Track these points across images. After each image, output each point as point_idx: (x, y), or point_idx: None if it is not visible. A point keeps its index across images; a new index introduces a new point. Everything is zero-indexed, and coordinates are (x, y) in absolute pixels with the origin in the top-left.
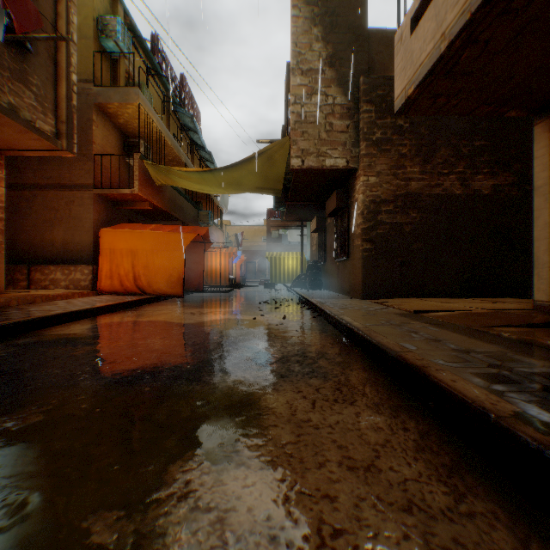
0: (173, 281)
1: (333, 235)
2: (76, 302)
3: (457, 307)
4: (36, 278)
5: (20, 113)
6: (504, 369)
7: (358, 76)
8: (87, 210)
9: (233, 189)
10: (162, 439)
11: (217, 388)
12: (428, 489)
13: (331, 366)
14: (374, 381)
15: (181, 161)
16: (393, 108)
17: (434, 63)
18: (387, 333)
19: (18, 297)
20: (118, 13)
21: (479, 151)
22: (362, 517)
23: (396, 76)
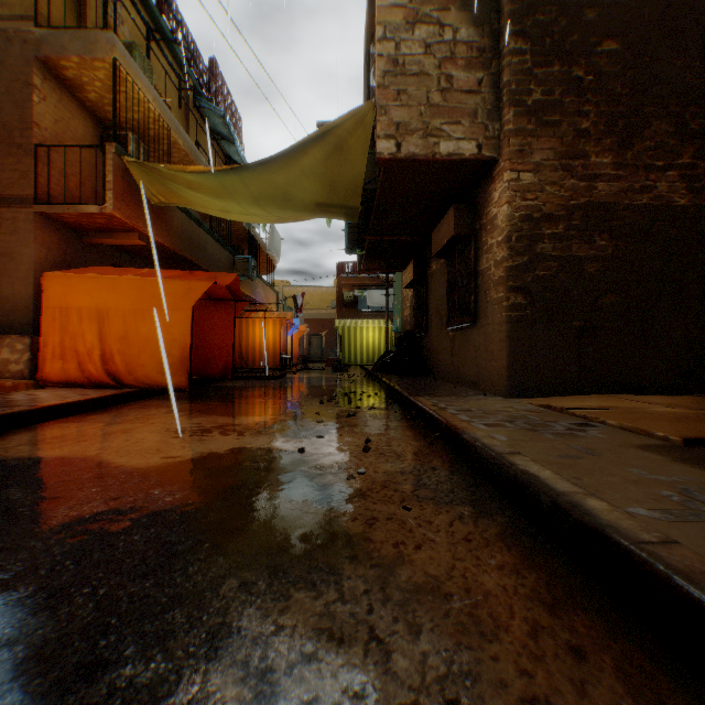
0: (171, 363)
1: (441, 289)
2: None
3: None
4: None
5: None
6: None
7: None
8: (24, 240)
9: (277, 208)
10: None
11: None
12: None
13: None
14: None
15: None
16: (563, 47)
17: None
18: None
19: None
20: None
21: None
22: None
23: None
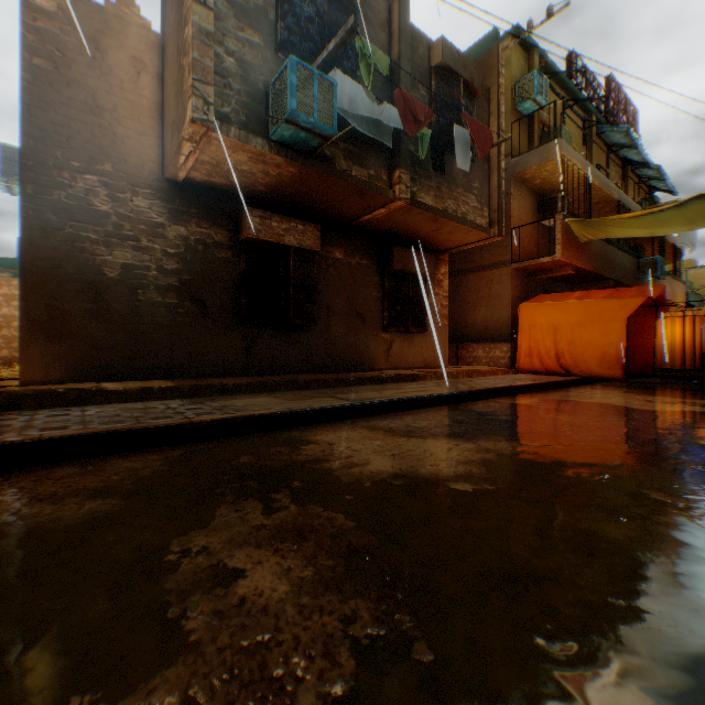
0: (607, 360)
1: None
2: (504, 379)
3: None
4: (461, 356)
5: (466, 217)
6: None
7: None
8: (504, 286)
9: None
10: (675, 477)
11: None
12: None
13: None
14: None
15: (611, 199)
16: None
17: None
18: None
19: (462, 371)
20: (532, 64)
21: None
22: None
23: None
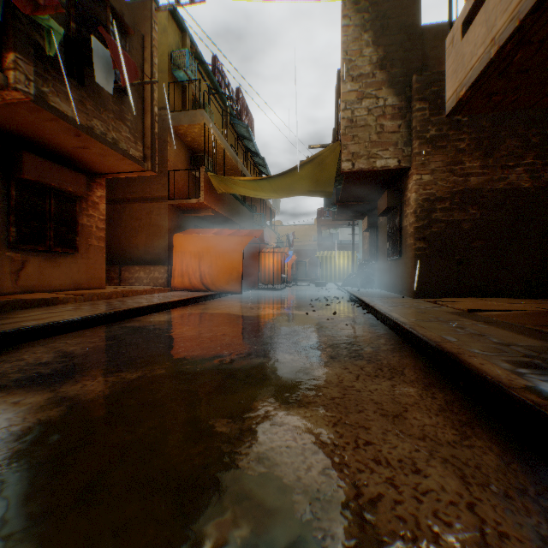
0: (232, 279)
1: (385, 234)
2: (157, 297)
3: (518, 307)
4: (124, 277)
5: (119, 144)
6: (537, 359)
7: (411, 74)
8: (162, 218)
9: (286, 194)
10: (246, 389)
11: (280, 362)
12: (441, 431)
13: (375, 353)
14: (413, 366)
15: (238, 169)
16: None
17: (484, 67)
18: (431, 327)
19: (116, 292)
20: (186, 45)
21: None
22: (386, 439)
23: (447, 78)
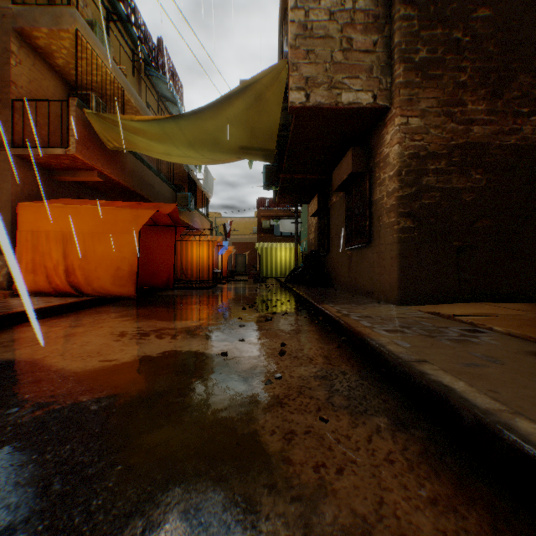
0: (122, 276)
1: (340, 217)
2: None
3: None
4: None
5: None
6: None
7: None
8: (3, 177)
9: (208, 151)
10: None
11: None
12: None
13: None
14: None
15: None
16: (445, 14)
17: None
18: None
19: None
20: None
21: None
22: None
23: None
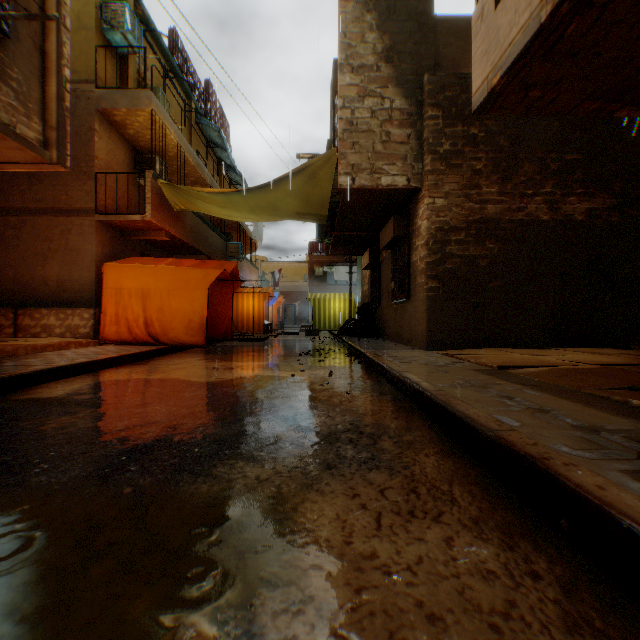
0: (193, 327)
1: (389, 272)
2: (69, 355)
3: (550, 360)
4: (25, 324)
5: None
6: None
7: (422, 74)
8: (87, 240)
9: (267, 215)
10: (127, 600)
11: (233, 489)
12: None
13: (397, 449)
14: (463, 476)
15: (206, 182)
16: (464, 114)
17: (530, 38)
18: (470, 398)
19: None
20: None
21: (570, 167)
22: None
23: (475, 63)
